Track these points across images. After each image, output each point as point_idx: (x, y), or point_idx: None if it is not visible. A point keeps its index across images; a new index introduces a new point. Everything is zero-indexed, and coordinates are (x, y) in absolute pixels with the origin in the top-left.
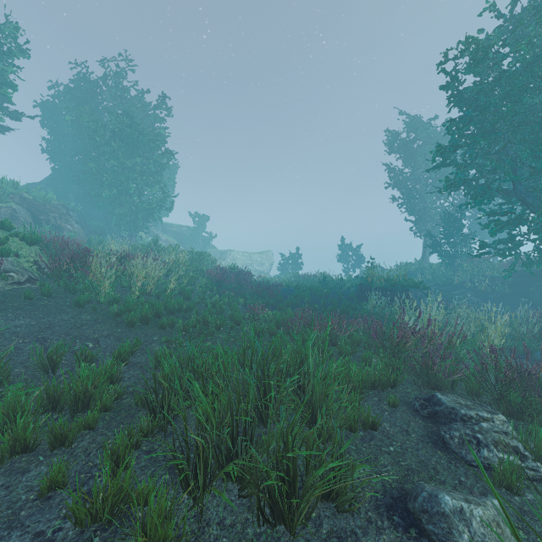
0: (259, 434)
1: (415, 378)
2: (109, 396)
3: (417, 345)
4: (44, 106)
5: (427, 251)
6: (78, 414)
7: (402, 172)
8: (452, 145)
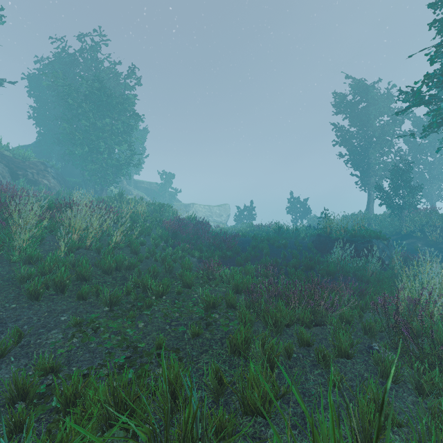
0: None
1: None
2: None
3: None
4: (31, 78)
5: (371, 204)
6: None
7: (348, 131)
8: (442, 73)
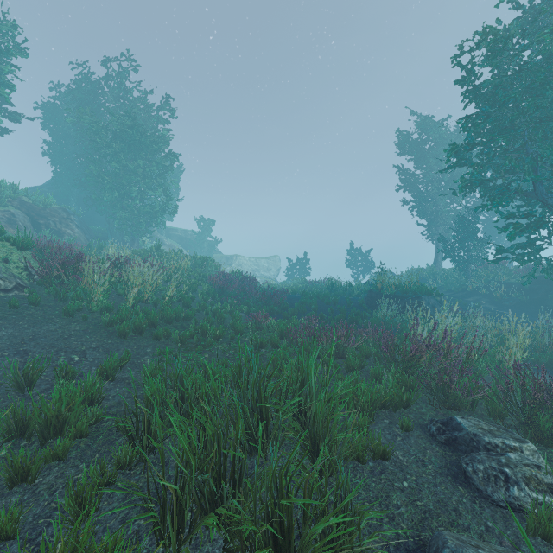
0: (253, 466)
1: (430, 395)
2: (86, 420)
3: (432, 359)
4: (45, 108)
5: (439, 256)
6: (49, 441)
7: (414, 174)
8: (468, 143)
